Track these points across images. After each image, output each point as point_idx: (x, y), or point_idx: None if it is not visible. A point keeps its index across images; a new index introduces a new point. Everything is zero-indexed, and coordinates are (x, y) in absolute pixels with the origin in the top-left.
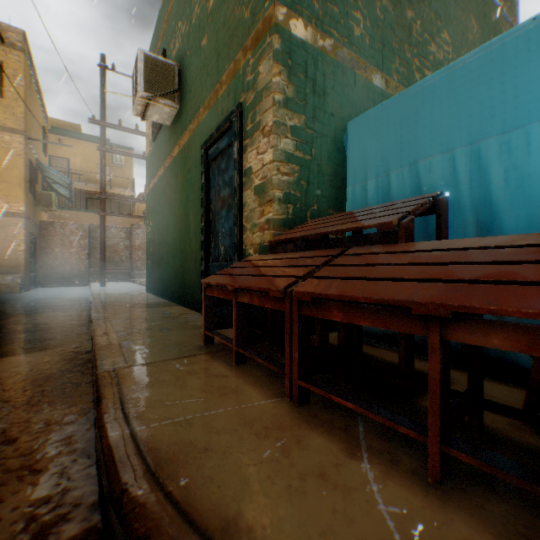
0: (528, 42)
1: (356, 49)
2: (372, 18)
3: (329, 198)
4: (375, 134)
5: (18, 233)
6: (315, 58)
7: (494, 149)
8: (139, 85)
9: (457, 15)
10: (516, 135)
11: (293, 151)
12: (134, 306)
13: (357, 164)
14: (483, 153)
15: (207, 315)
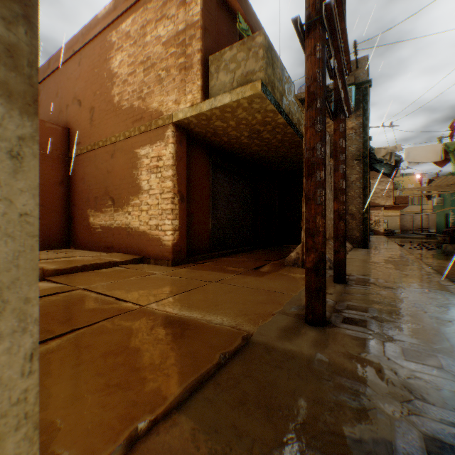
0: None
1: None
2: None
3: None
4: None
5: (397, 220)
6: (454, 209)
7: None
8: (434, 203)
9: None
10: None
11: (451, 219)
12: None
13: None
14: None
15: (441, 233)
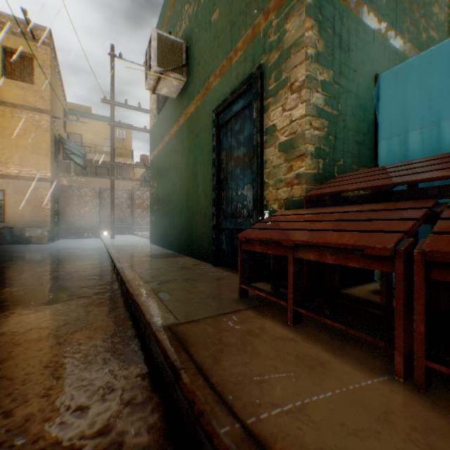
0: None
1: (374, 7)
2: None
3: (352, 153)
4: (419, 83)
5: (45, 194)
6: (340, 14)
7: None
8: (153, 61)
9: None
10: None
11: (322, 106)
12: (148, 257)
13: (393, 116)
14: None
15: (243, 269)
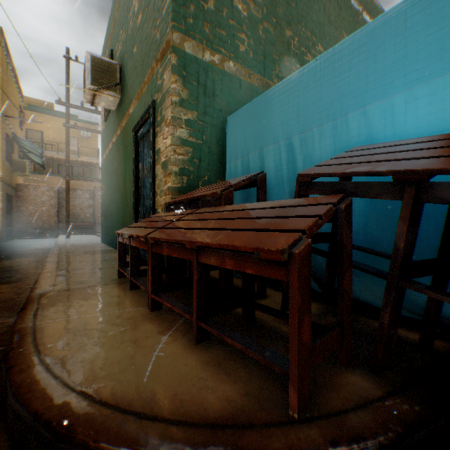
0: (314, 74)
1: (241, 61)
2: (255, 38)
3: (218, 171)
4: (241, 127)
5: None
6: (206, 69)
7: (299, 143)
8: (87, 80)
9: (331, 32)
10: (309, 134)
11: (187, 137)
12: (84, 253)
13: (232, 147)
14: (294, 145)
15: (121, 256)
